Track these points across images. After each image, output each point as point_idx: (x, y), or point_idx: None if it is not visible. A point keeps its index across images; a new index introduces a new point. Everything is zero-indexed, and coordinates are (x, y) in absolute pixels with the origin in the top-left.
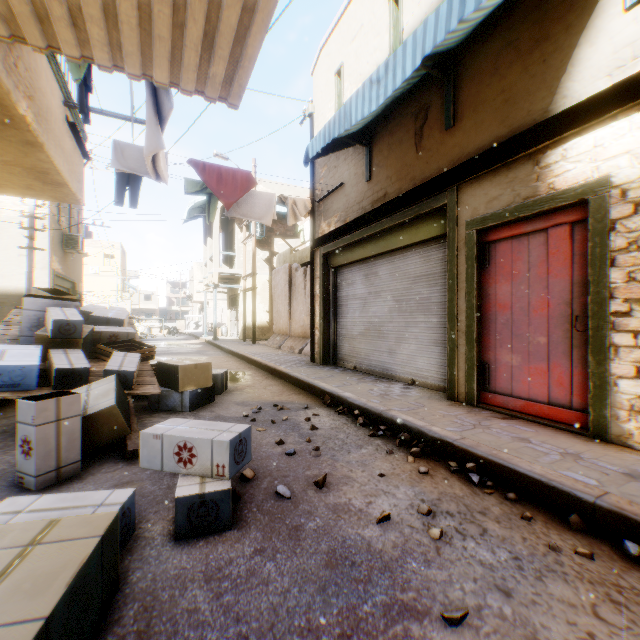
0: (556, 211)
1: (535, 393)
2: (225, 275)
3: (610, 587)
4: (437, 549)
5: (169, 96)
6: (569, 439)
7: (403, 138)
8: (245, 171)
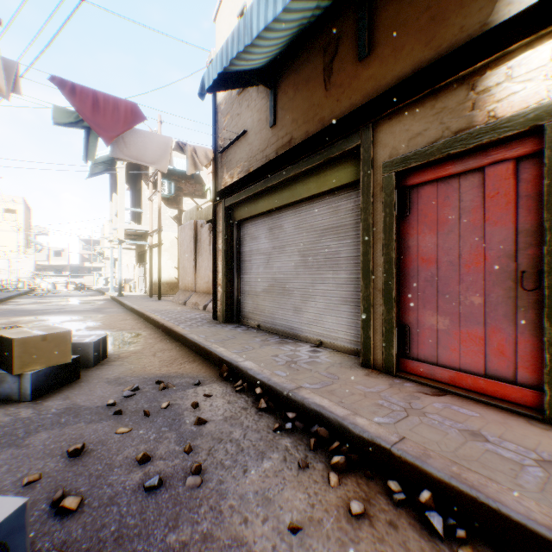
0: (496, 145)
1: (468, 363)
2: (132, 231)
3: None
4: None
5: None
6: (526, 428)
7: (310, 76)
8: (130, 102)
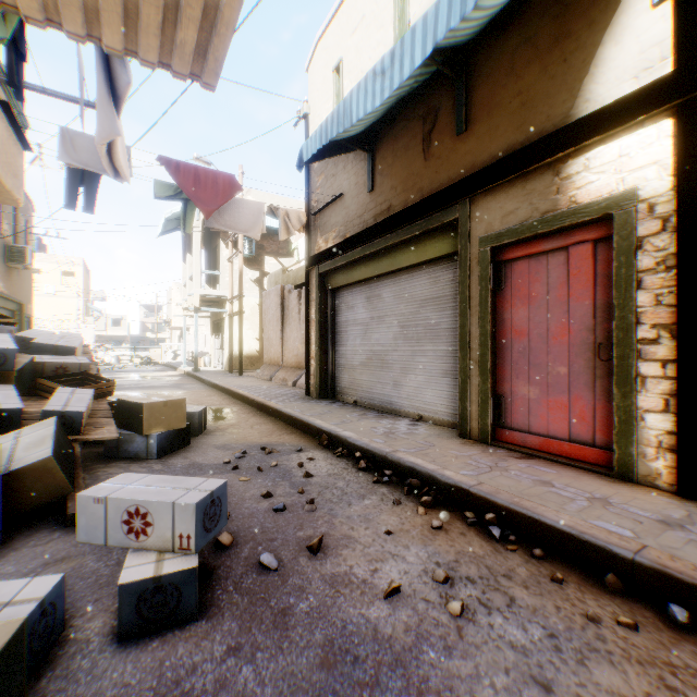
0: (578, 227)
1: (555, 429)
2: (208, 297)
3: (662, 667)
4: (459, 630)
5: (126, 69)
6: (594, 481)
7: (410, 144)
8: (228, 174)
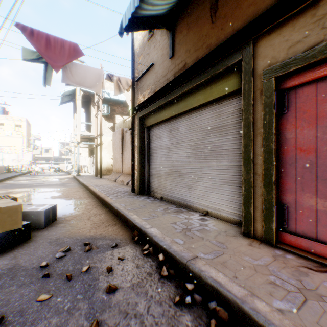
0: None
1: None
2: (85, 136)
3: None
4: None
5: None
6: None
7: (200, 16)
8: (73, 43)
